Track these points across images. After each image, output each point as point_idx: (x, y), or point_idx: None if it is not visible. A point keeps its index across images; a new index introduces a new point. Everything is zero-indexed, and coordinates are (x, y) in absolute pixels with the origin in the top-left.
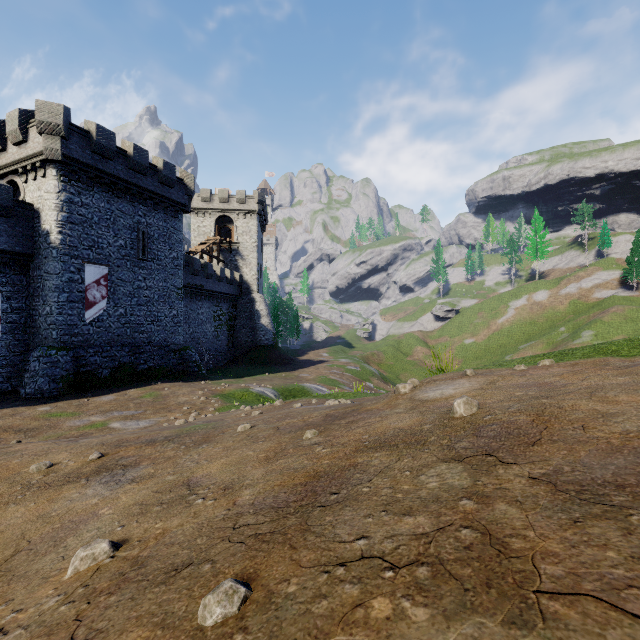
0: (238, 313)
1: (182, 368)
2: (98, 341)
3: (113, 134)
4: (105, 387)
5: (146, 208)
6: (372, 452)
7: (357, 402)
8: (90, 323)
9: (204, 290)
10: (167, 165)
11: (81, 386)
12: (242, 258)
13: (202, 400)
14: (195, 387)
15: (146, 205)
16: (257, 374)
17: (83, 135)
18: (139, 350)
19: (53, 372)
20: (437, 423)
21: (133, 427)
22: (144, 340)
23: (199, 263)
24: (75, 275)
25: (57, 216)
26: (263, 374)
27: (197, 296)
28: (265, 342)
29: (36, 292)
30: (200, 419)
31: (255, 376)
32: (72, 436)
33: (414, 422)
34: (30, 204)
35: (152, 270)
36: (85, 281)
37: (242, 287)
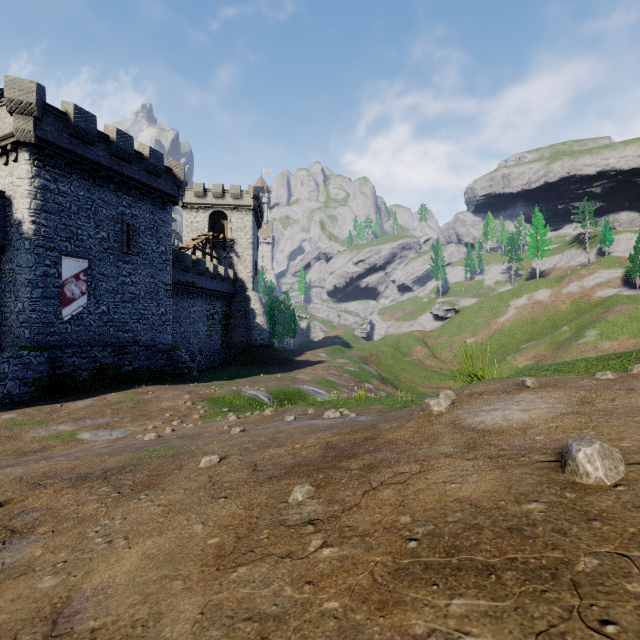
0: (232, 312)
1: (171, 369)
2: (77, 341)
3: (93, 117)
4: (84, 391)
5: (131, 198)
6: (439, 590)
7: (367, 420)
8: (68, 321)
9: (196, 287)
10: (154, 153)
11: (57, 390)
12: (237, 255)
13: (188, 405)
14: (182, 390)
15: (131, 195)
16: (251, 375)
17: (59, 116)
18: (123, 350)
19: (24, 375)
20: (553, 498)
21: (104, 438)
22: (129, 340)
23: (190, 259)
24: (51, 269)
25: (30, 204)
26: (258, 375)
27: (189, 294)
28: (260, 342)
29: (8, 287)
30: (178, 431)
31: (249, 377)
32: (31, 450)
33: (494, 487)
34: (1, 191)
35: (138, 265)
36: (62, 275)
37: (237, 285)
